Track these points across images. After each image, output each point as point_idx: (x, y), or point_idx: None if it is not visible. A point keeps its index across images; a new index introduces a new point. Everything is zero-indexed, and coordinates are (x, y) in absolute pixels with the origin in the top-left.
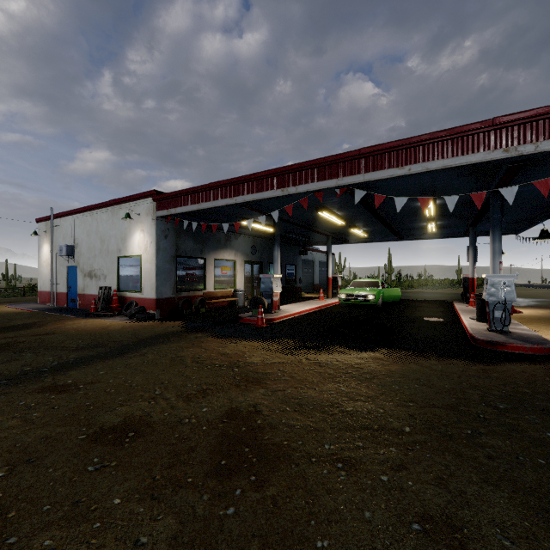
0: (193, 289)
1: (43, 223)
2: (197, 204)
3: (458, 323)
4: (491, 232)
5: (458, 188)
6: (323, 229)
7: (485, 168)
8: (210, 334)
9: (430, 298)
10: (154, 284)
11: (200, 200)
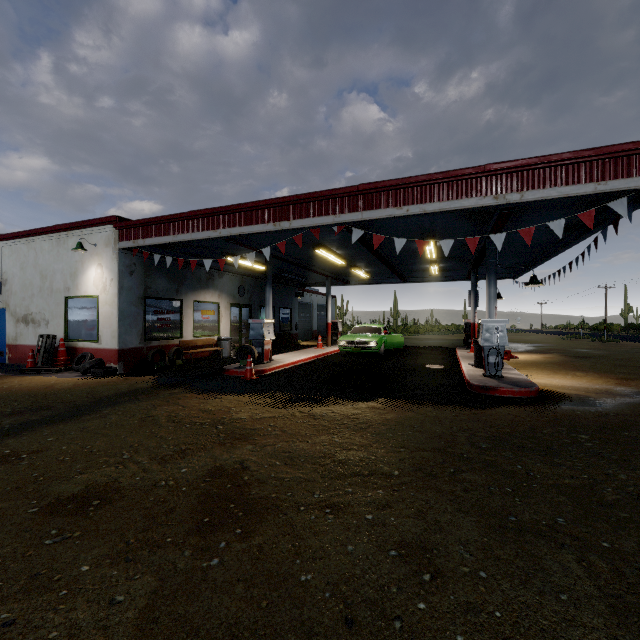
0: (167, 337)
1: None
2: (172, 236)
3: (458, 370)
4: (488, 277)
5: (457, 231)
6: (322, 269)
7: (480, 213)
8: (188, 390)
9: (435, 345)
10: (115, 331)
11: (176, 231)
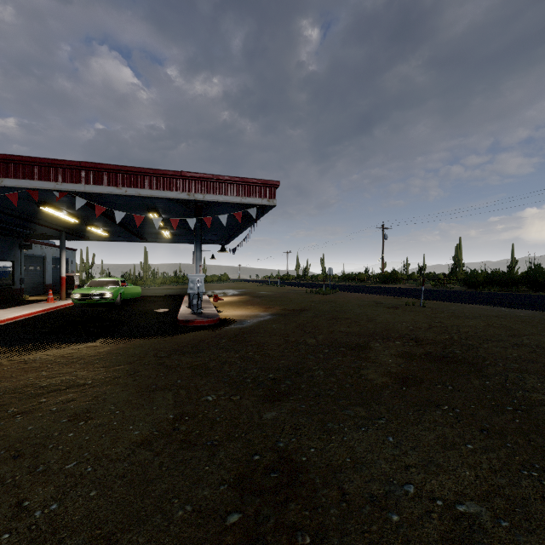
0: None
1: None
2: None
3: (178, 311)
4: (195, 244)
5: (174, 209)
6: (53, 223)
7: (185, 201)
8: None
9: (172, 293)
10: None
11: None
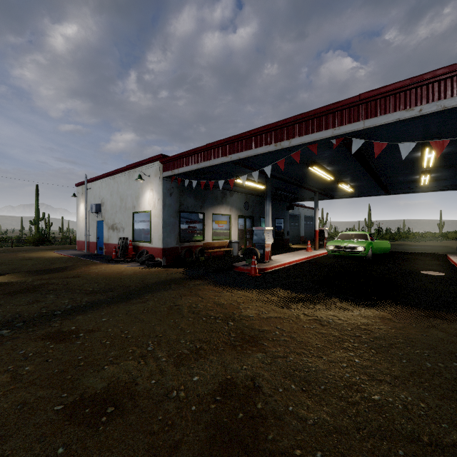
0: (194, 240)
1: (80, 186)
2: (196, 164)
3: None
4: None
5: None
6: (311, 186)
7: None
8: (207, 282)
9: (419, 250)
10: (161, 235)
11: (199, 160)
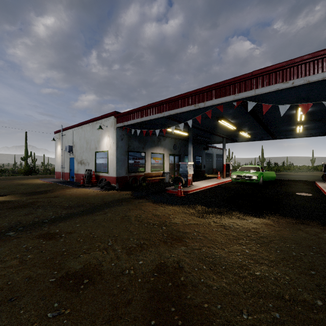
0: (138, 171)
1: (57, 133)
2: (140, 118)
3: (325, 198)
4: None
5: None
6: (220, 133)
7: None
8: (147, 200)
9: (296, 178)
10: (115, 168)
11: (142, 116)
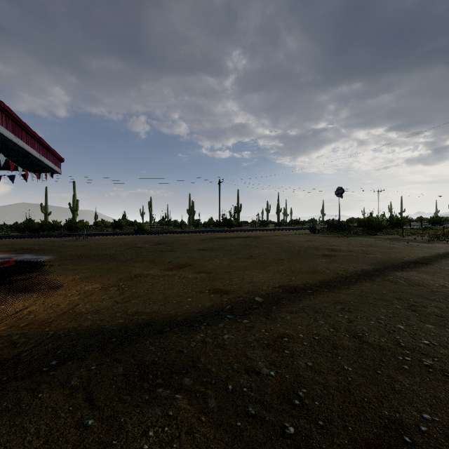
0: None
1: None
2: None
3: None
4: None
5: None
6: None
7: None
8: None
9: None
10: None
11: None
